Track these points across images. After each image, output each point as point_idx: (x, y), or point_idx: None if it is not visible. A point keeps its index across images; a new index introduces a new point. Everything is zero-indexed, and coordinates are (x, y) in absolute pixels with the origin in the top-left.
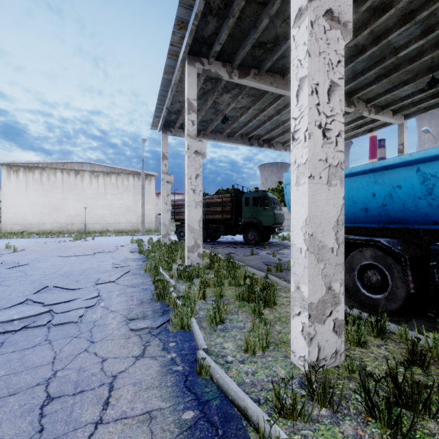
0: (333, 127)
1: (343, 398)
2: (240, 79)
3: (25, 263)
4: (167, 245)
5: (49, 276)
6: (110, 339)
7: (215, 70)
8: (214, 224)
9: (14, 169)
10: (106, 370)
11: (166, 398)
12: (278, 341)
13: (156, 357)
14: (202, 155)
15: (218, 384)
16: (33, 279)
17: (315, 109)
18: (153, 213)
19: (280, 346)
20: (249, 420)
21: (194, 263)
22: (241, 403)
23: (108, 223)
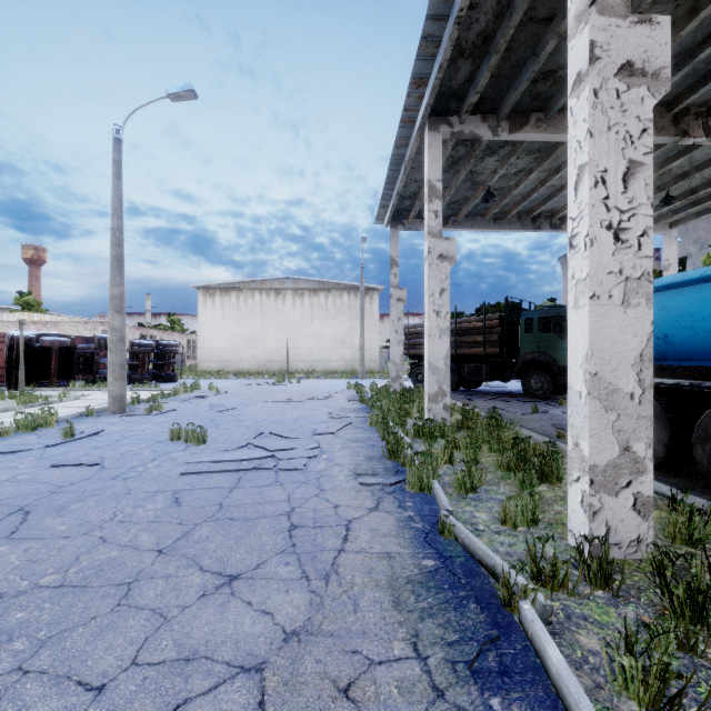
0: (633, 224)
1: (635, 589)
2: (511, 135)
3: (233, 407)
4: (398, 392)
5: (261, 422)
6: (340, 490)
7: (469, 130)
8: (471, 363)
9: (210, 292)
10: (340, 515)
11: (404, 546)
12: (554, 521)
13: (391, 512)
14: (449, 260)
15: (463, 544)
16: (246, 424)
17: (600, 205)
18: (376, 346)
19: (556, 527)
20: (497, 578)
21: (438, 419)
22: (489, 562)
23: (315, 361)
